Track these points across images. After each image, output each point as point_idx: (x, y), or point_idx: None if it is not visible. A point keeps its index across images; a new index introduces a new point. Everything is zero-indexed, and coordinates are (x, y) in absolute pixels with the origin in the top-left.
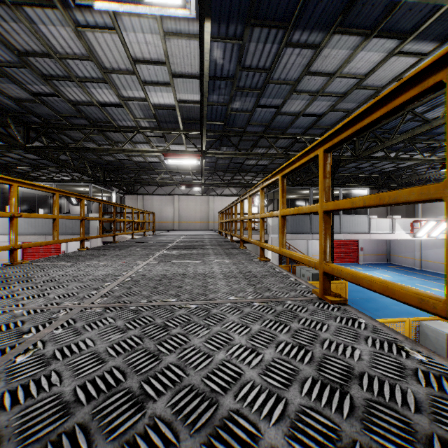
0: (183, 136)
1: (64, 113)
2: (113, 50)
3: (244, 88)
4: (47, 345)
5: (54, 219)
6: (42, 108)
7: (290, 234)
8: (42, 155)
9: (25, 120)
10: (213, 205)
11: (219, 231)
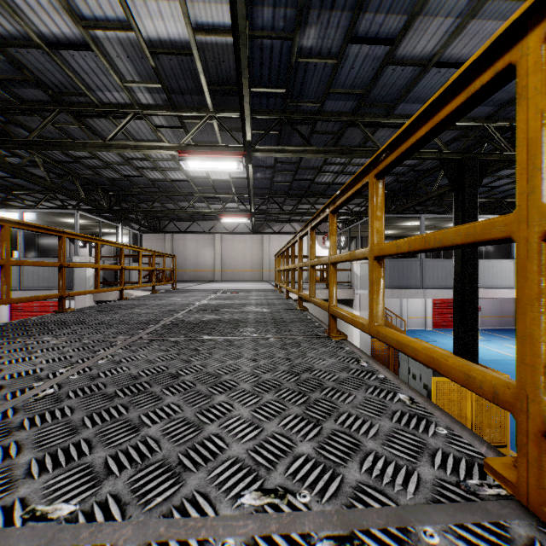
0: (216, 126)
1: None
2: None
3: None
4: None
5: None
6: None
7: (388, 289)
8: None
9: None
10: (269, 247)
11: (276, 284)
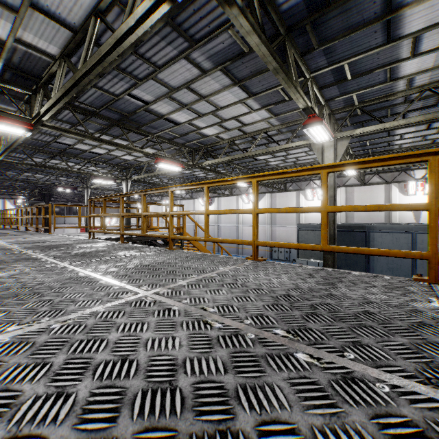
0: None
1: None
2: None
3: None
4: None
5: None
6: None
7: (33, 224)
8: None
9: None
10: None
11: None
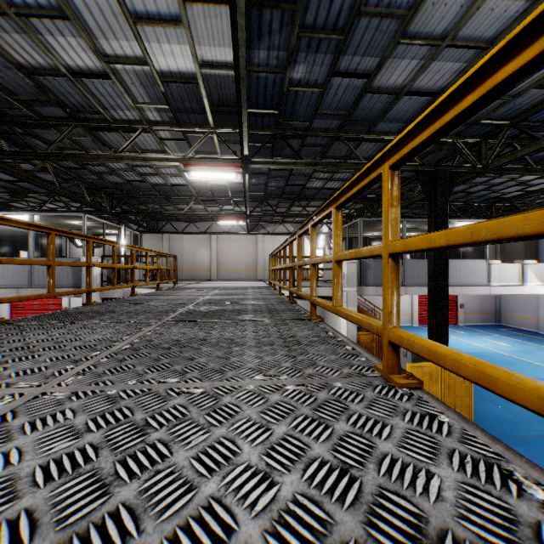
0: (216, 139)
1: (20, 95)
2: None
3: (314, 31)
4: None
5: None
6: None
7: (373, 286)
8: (1, 167)
9: None
10: (263, 247)
11: (270, 282)
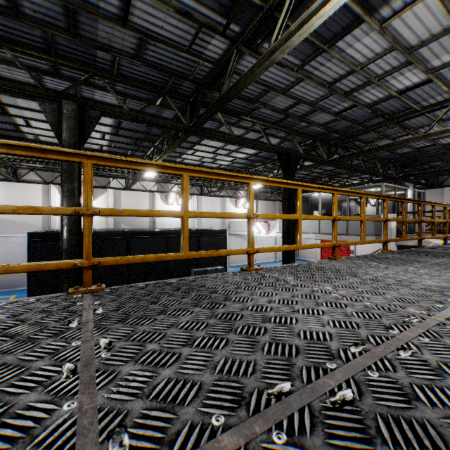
0: None
1: (359, 120)
2: (424, 19)
3: None
4: (422, 351)
5: (361, 221)
6: (341, 123)
7: None
8: (339, 164)
9: (327, 139)
10: None
11: None
